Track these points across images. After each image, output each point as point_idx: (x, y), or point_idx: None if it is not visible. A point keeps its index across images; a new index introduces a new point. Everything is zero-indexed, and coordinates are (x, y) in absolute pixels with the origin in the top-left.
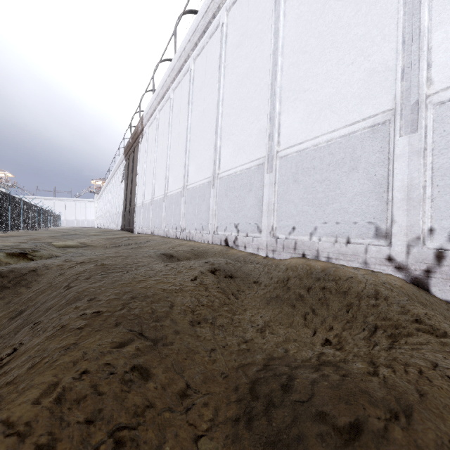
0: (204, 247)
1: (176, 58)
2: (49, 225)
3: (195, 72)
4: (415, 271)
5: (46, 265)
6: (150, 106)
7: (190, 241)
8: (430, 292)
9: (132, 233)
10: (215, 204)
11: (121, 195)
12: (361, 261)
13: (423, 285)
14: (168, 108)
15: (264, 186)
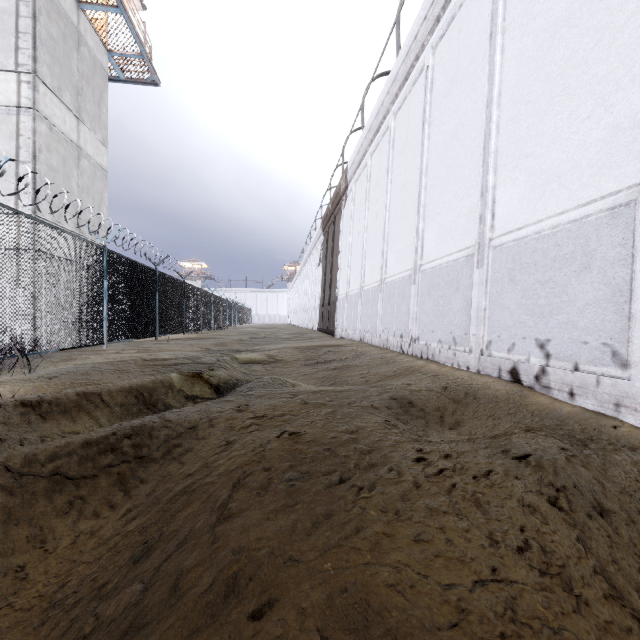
0: (469, 383)
1: (401, 59)
2: (240, 322)
3: (436, 68)
4: None
5: (211, 417)
6: (358, 150)
7: (430, 362)
8: None
9: (332, 337)
10: (484, 297)
11: (318, 282)
12: None
13: None
14: (385, 146)
15: (634, 257)
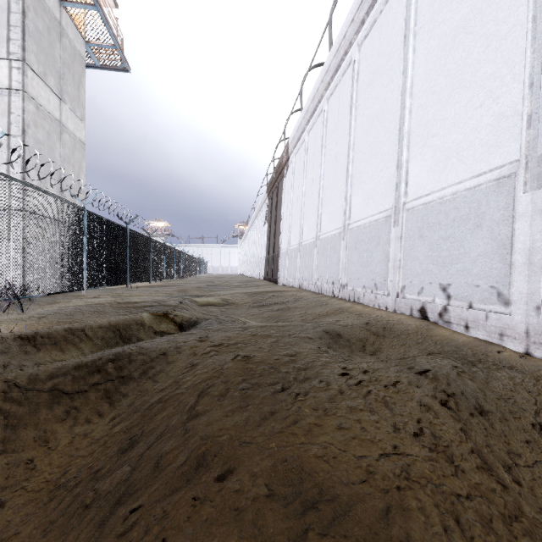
0: (386, 319)
1: (333, 54)
2: (198, 272)
3: (361, 62)
4: None
5: (178, 346)
6: (297, 128)
7: (356, 304)
8: None
9: (276, 285)
10: (399, 250)
11: (263, 239)
12: None
13: None
14: (320, 125)
15: (514, 217)
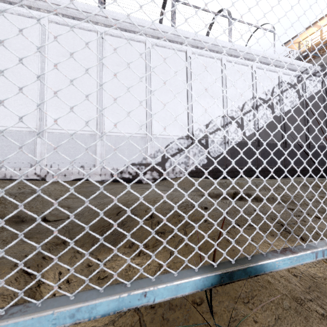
0: None
1: None
2: None
3: None
4: (43, 176)
5: None
6: None
7: None
8: (46, 181)
9: None
10: None
11: None
12: (25, 176)
13: (45, 179)
14: None
15: None
